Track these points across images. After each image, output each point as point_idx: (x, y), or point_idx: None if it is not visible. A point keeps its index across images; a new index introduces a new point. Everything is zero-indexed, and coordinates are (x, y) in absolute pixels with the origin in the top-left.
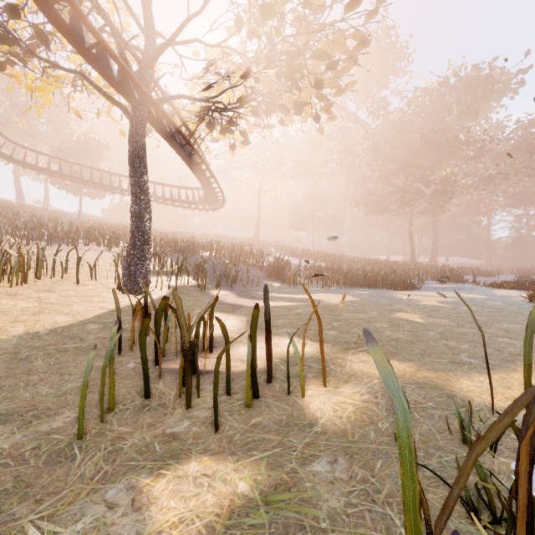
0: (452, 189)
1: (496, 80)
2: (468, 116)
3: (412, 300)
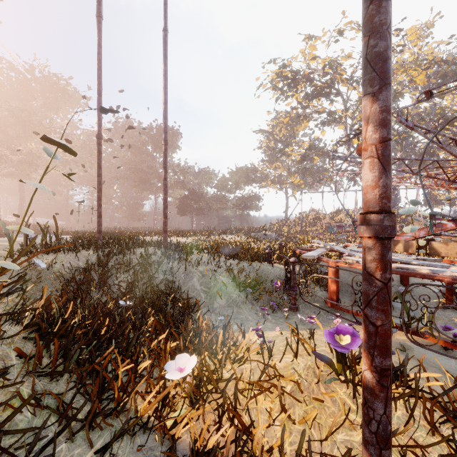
0: (38, 162)
1: (71, 95)
2: (51, 110)
3: (1, 240)
